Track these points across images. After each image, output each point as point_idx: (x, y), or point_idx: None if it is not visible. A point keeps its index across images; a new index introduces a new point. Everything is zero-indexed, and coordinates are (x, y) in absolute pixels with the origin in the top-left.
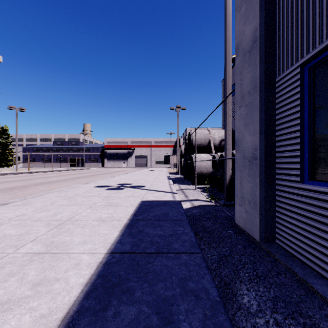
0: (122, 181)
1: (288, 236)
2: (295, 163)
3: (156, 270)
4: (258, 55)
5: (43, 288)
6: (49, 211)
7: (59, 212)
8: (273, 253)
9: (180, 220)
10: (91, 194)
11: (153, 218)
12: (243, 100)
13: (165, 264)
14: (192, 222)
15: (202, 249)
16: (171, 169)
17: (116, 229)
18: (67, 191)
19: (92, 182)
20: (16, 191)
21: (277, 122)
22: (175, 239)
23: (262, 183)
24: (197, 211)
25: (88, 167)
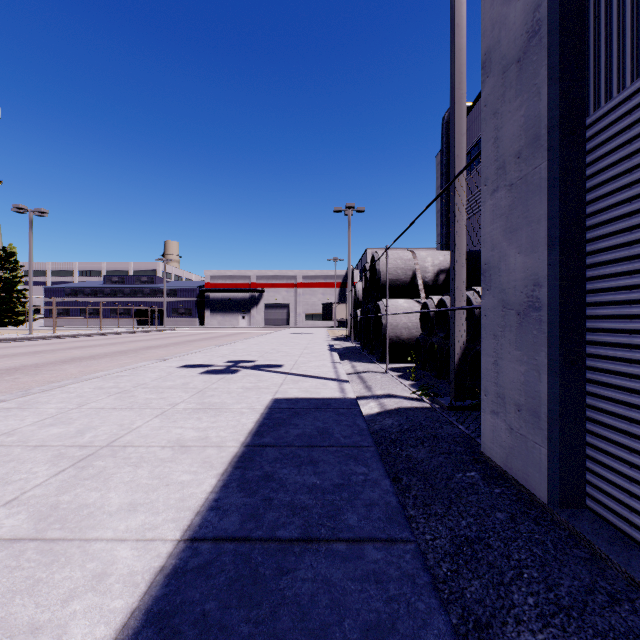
0: (236, 354)
1: (623, 496)
2: None
3: (300, 596)
4: (542, 64)
5: None
6: (71, 424)
7: (90, 427)
8: (589, 539)
9: (358, 446)
10: (170, 383)
11: (297, 442)
12: (503, 175)
13: (325, 576)
14: (385, 447)
15: (411, 520)
16: (336, 330)
17: (212, 470)
18: (121, 376)
19: (175, 357)
20: (17, 376)
21: (590, 221)
22: (347, 498)
23: (553, 366)
24: (392, 423)
25: (172, 326)
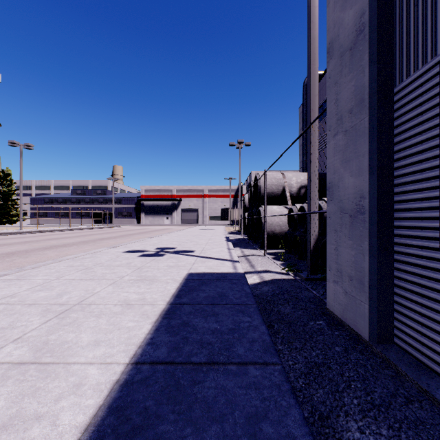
0: (162, 243)
1: (417, 335)
2: (432, 219)
3: (207, 397)
4: (366, 52)
5: (10, 437)
6: (53, 290)
7: (66, 292)
8: (395, 363)
9: (245, 304)
10: (118, 263)
11: (204, 301)
12: (341, 124)
13: (223, 385)
14: (263, 305)
15: (280, 352)
16: (230, 227)
17: (148, 319)
18: (85, 258)
19: (121, 245)
20: (14, 258)
21: (396, 156)
22: (237, 337)
23: (373, 251)
24: (268, 289)
25: (118, 224)
